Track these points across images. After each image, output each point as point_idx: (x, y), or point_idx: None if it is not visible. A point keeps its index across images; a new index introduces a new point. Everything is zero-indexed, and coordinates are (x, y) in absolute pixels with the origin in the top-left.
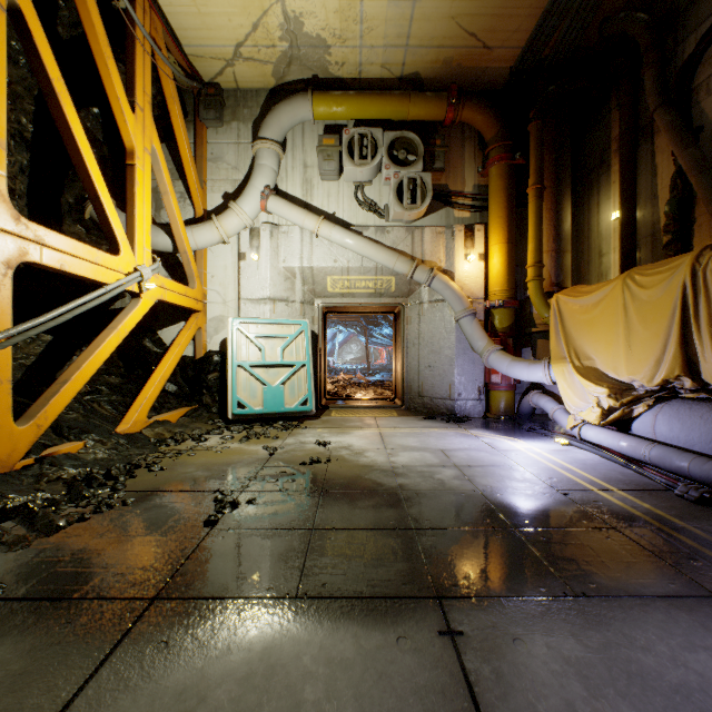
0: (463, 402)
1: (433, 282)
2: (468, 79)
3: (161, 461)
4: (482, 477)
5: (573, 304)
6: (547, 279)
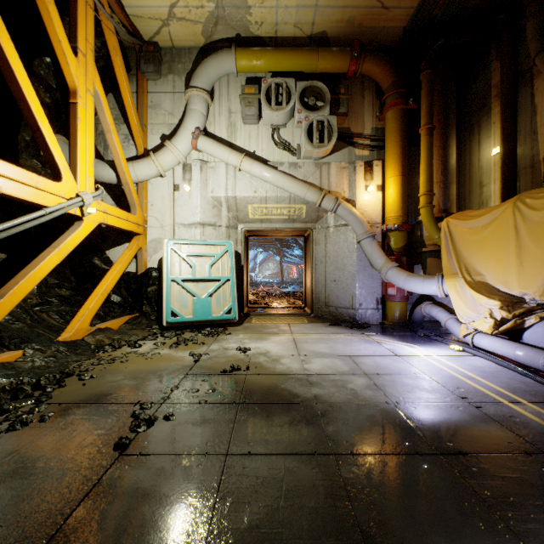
0: (363, 311)
1: (338, 209)
2: (368, 37)
3: (94, 368)
4: (392, 387)
5: (463, 226)
6: (436, 206)
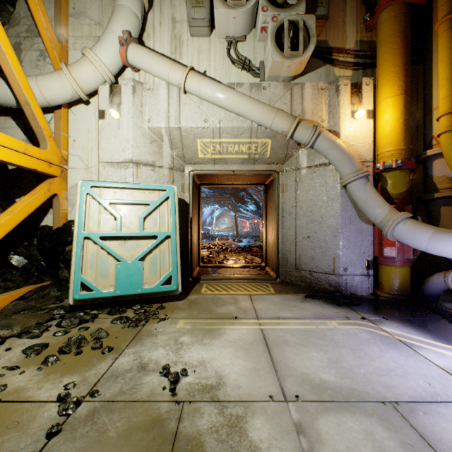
0: (349, 277)
1: (317, 140)
2: None
3: None
4: None
5: None
6: None
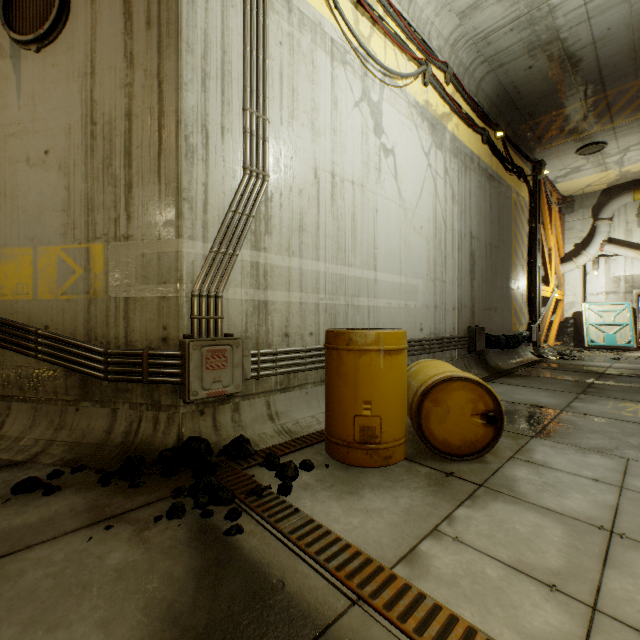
0: None
1: None
2: None
3: (574, 353)
4: None
5: None
6: None
